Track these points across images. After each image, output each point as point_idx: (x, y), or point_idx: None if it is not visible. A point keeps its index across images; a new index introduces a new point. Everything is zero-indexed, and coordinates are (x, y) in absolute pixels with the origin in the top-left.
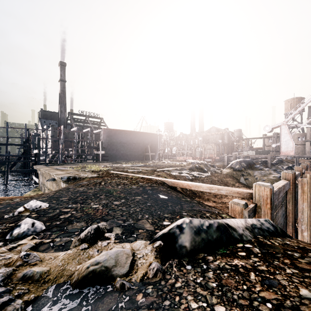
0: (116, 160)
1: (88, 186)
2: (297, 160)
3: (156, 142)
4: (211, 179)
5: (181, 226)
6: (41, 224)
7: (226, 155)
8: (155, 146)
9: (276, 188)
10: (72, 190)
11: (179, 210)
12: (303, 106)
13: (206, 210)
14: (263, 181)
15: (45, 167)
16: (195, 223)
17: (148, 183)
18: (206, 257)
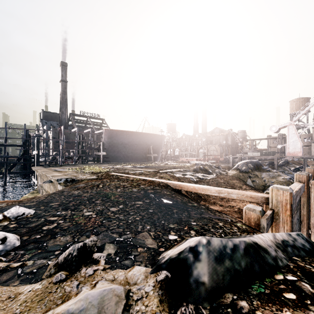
0: (117, 161)
1: (84, 189)
2: (305, 161)
3: (159, 143)
4: (217, 181)
5: (196, 249)
6: (16, 238)
7: (231, 156)
8: (158, 148)
9: (293, 191)
10: (66, 193)
11: (186, 218)
12: (312, 105)
13: (217, 218)
14: (271, 184)
15: (43, 168)
16: (214, 245)
17: (151, 186)
18: (237, 303)
